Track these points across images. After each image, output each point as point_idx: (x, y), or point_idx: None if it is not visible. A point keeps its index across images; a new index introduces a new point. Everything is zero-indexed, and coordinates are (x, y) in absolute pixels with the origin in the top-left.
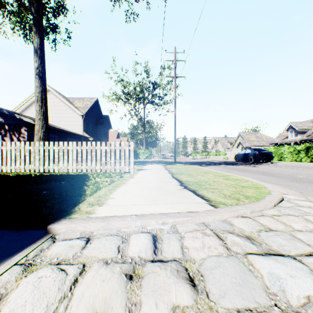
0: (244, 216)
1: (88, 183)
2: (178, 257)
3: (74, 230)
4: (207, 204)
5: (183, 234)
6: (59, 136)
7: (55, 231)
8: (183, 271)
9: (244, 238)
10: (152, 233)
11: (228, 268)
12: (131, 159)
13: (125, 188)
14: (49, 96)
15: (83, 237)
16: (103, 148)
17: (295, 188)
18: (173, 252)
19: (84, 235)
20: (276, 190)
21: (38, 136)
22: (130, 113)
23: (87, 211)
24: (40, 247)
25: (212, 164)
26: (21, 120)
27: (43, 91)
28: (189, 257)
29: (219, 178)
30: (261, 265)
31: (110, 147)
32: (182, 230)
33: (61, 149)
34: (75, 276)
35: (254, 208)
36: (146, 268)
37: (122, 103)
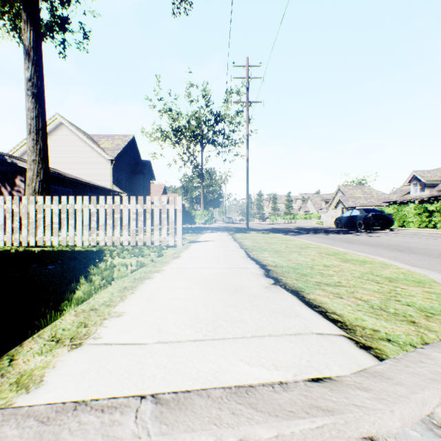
0: None
1: (94, 269)
2: None
3: None
4: (348, 340)
5: None
6: (75, 191)
7: None
8: None
9: None
10: None
11: None
12: (179, 224)
13: (158, 282)
14: (62, 131)
15: None
16: (133, 207)
17: None
18: None
19: None
20: None
21: (32, 187)
22: (182, 158)
23: (23, 374)
24: None
25: (302, 231)
26: (15, 165)
27: (40, 116)
28: None
29: (332, 259)
30: None
31: (145, 206)
32: None
33: (64, 209)
34: None
35: None
36: None
37: (169, 144)
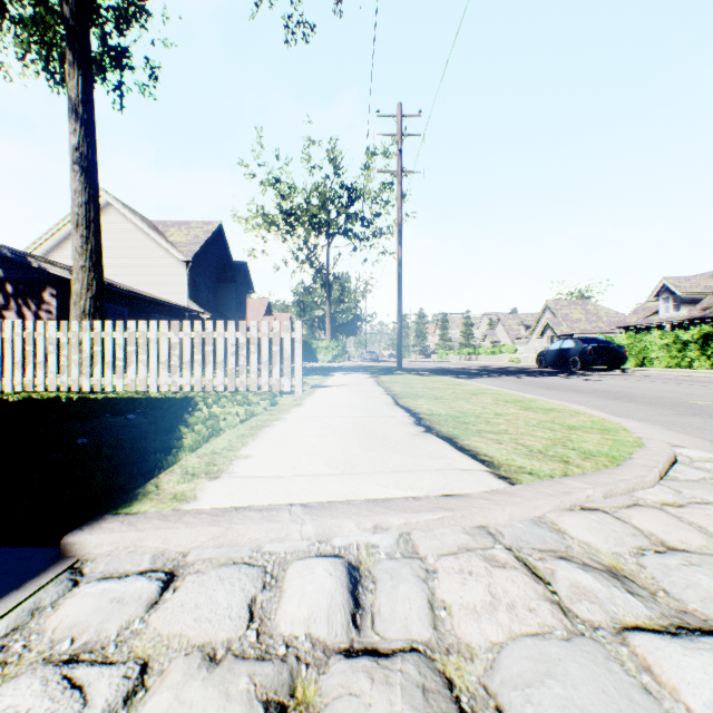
0: (589, 508)
1: (191, 418)
2: (424, 642)
3: (134, 549)
4: (489, 473)
5: (431, 560)
6: (132, 310)
7: (83, 550)
8: (442, 692)
9: (604, 577)
10: (346, 557)
11: (578, 683)
12: (298, 361)
13: (281, 430)
14: (109, 217)
15: (157, 570)
16: (232, 336)
17: (695, 431)
18: (409, 621)
19: (162, 565)
20: (655, 436)
21: (80, 307)
22: (297, 257)
23: (176, 494)
24: (31, 602)
25: (484, 373)
26: (44, 271)
27: (92, 201)
28: (454, 638)
29: (509, 407)
30: (677, 671)
31: (248, 334)
32: (428, 548)
33: (131, 339)
34: (111, 709)
35: (611, 485)
36: (330, 681)
37: (277, 235)
